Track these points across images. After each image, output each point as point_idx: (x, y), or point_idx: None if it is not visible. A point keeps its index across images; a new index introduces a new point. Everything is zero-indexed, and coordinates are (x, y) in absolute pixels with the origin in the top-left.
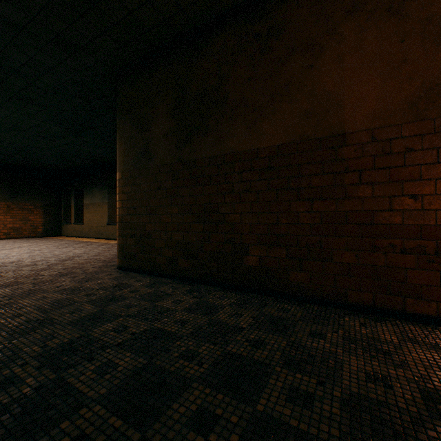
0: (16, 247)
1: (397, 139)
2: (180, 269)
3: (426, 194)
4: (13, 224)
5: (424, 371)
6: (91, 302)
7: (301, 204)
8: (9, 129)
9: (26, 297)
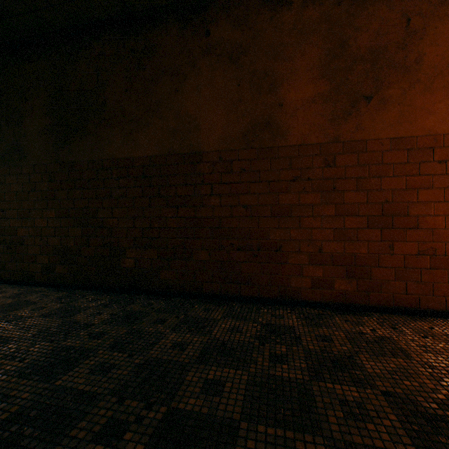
0: None
1: (236, 161)
2: (58, 276)
3: (253, 205)
4: None
5: (220, 335)
6: None
7: (170, 211)
8: None
9: None
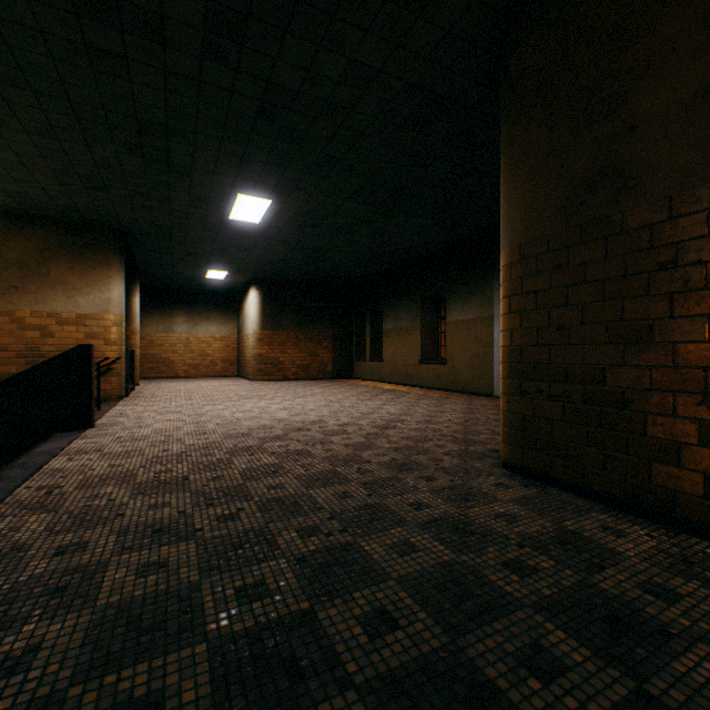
0: (308, 394)
1: None
2: None
3: None
4: (301, 360)
5: None
6: (556, 618)
7: None
8: (303, 226)
9: (369, 531)
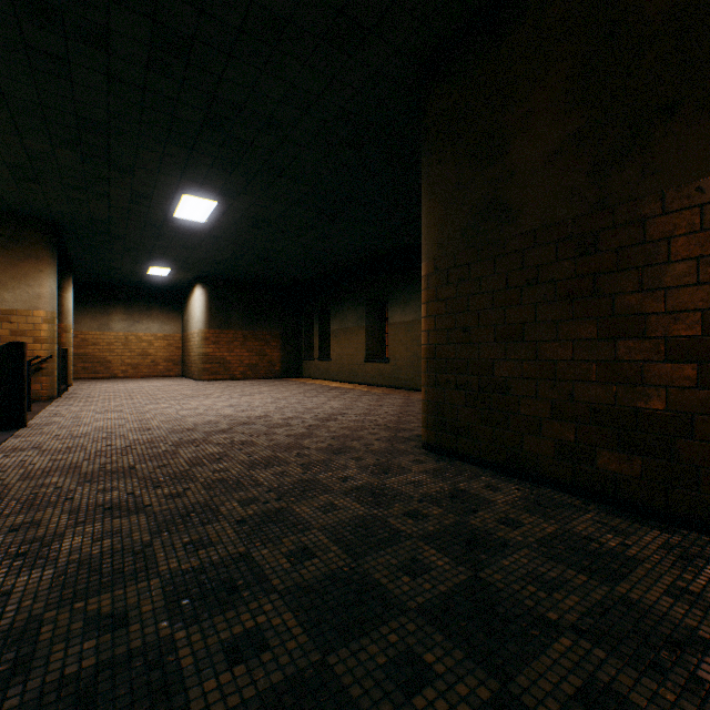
0: (256, 393)
1: None
2: (603, 476)
3: None
4: (249, 360)
5: None
6: (433, 543)
7: None
8: (250, 227)
9: (301, 498)
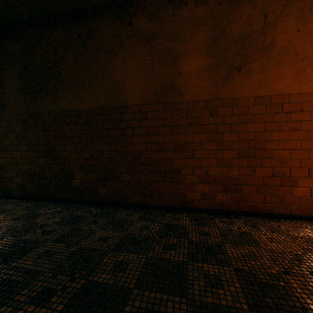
0: None
1: (150, 112)
2: (28, 192)
3: (161, 142)
4: None
5: (133, 232)
6: None
7: (105, 146)
8: None
9: None
